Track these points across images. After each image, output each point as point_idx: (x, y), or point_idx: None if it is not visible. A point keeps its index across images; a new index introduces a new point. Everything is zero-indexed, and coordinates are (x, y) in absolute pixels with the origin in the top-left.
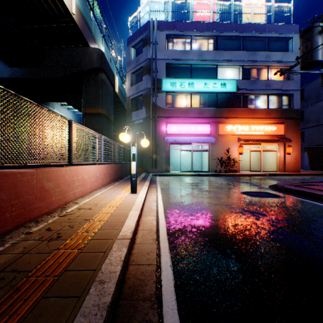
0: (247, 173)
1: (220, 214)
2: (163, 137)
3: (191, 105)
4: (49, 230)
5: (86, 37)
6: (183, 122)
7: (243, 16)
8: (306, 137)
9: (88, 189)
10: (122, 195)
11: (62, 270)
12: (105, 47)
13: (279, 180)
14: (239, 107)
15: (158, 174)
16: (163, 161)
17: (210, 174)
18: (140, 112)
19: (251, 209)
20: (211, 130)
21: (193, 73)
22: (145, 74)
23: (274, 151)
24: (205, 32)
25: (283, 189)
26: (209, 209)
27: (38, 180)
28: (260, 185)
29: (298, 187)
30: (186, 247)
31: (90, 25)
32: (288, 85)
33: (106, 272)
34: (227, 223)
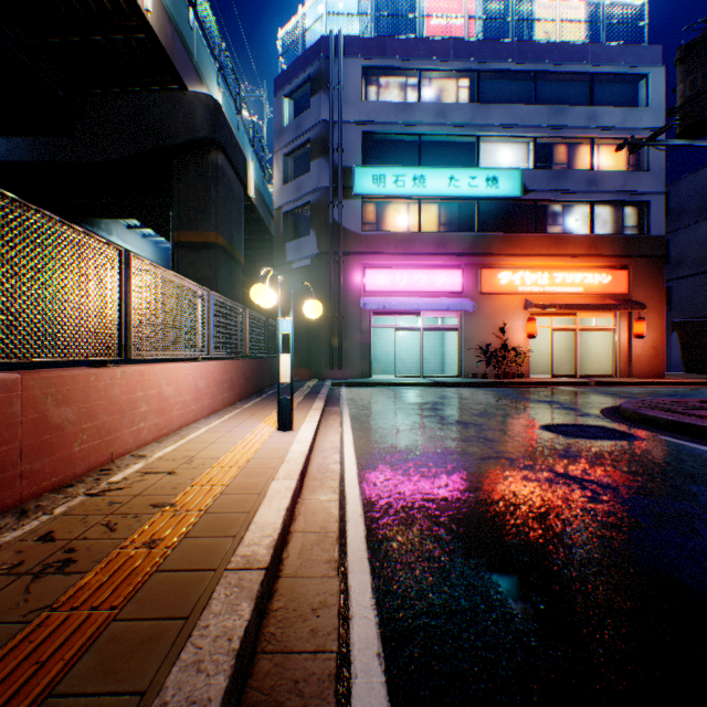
0: (545, 380)
1: (500, 484)
2: (357, 299)
3: (418, 226)
4: (47, 541)
5: (179, 67)
6: (401, 266)
7: (535, 28)
8: (676, 298)
9: (175, 420)
10: (257, 435)
11: (38, 697)
12: (225, 93)
13: (621, 397)
14: (527, 231)
15: (344, 382)
16: (357, 353)
17: (462, 382)
18: (304, 243)
19: (574, 471)
20: (464, 283)
21: (423, 155)
22: (315, 157)
23: (606, 330)
24: (450, 62)
25: (639, 419)
26: (469, 470)
27: (27, 402)
28: (580, 408)
29: (675, 415)
30: (420, 587)
31: (188, 41)
32: (639, 182)
33: (177, 705)
34: (520, 511)
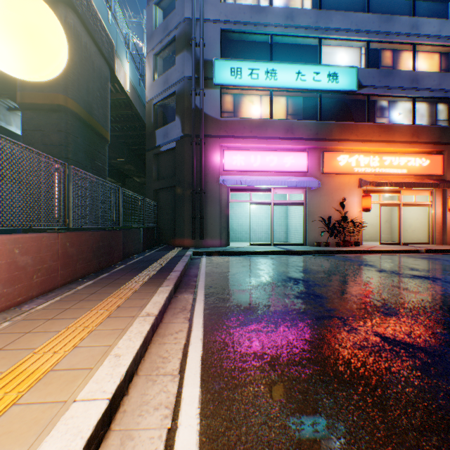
0: (381, 247)
1: None
2: (217, 176)
3: (270, 114)
4: None
5: None
6: (255, 149)
7: None
8: None
9: None
10: None
11: None
12: None
13: None
14: (360, 122)
15: (205, 251)
16: (217, 225)
17: (311, 250)
18: (171, 128)
19: None
20: (308, 164)
21: (273, 55)
22: (179, 51)
23: (423, 205)
24: None
25: None
26: None
27: None
28: None
29: None
30: None
31: None
32: None
33: None
34: None
